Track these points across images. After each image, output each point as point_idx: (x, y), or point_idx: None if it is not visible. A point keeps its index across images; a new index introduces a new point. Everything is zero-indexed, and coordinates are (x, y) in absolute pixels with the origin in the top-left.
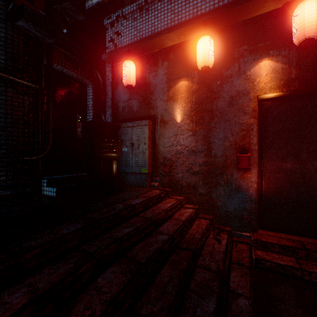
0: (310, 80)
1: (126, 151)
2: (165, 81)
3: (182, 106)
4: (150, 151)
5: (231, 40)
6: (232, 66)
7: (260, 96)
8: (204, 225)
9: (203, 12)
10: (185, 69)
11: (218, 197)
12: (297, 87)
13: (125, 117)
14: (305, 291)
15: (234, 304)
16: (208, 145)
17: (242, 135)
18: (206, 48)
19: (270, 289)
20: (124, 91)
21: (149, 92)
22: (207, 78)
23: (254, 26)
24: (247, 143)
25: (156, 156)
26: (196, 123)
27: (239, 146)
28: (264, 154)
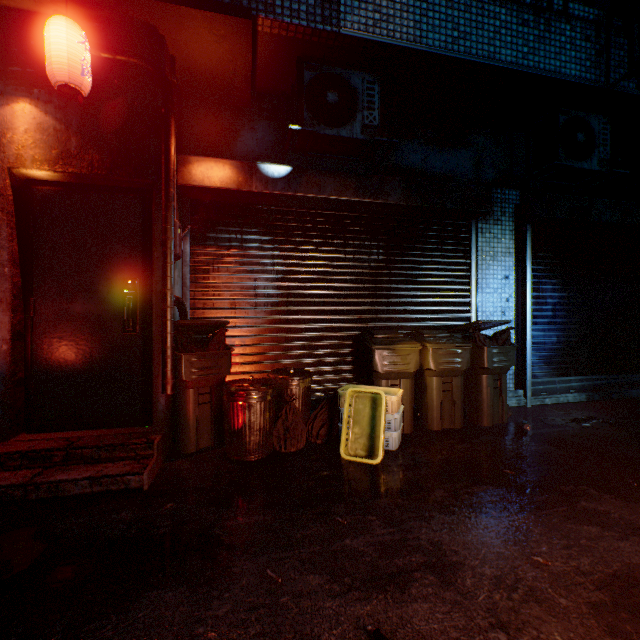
0: (99, 163)
1: None
2: None
3: None
4: None
5: None
6: None
7: (19, 171)
8: None
9: None
10: None
11: None
12: (81, 170)
13: None
14: None
15: None
16: None
17: None
18: None
19: None
20: None
21: None
22: None
23: (3, 26)
24: None
25: None
26: None
27: None
28: (37, 287)
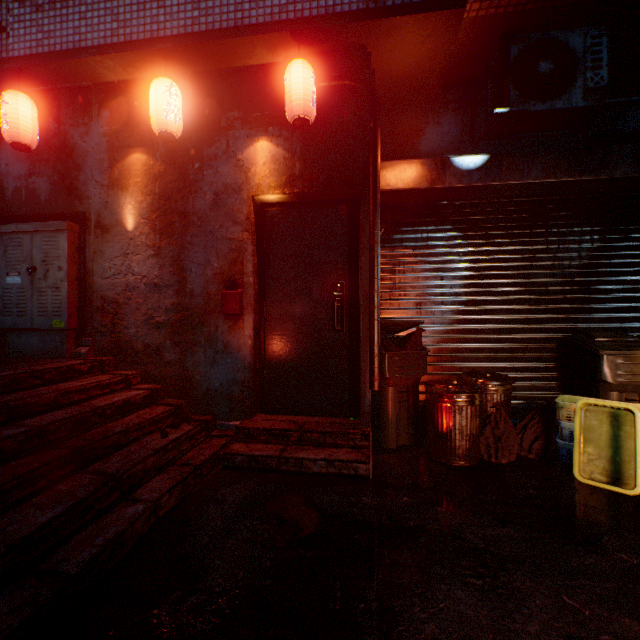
0: (317, 181)
1: (18, 284)
2: (106, 149)
3: (136, 201)
4: (76, 284)
5: (216, 97)
6: (218, 140)
7: (258, 198)
8: (155, 413)
9: (169, 35)
10: (143, 132)
11: (197, 366)
12: (303, 189)
13: (21, 211)
14: (268, 485)
15: (115, 514)
16: (181, 275)
17: (232, 260)
18: (163, 101)
19: (219, 491)
20: (17, 155)
21: (73, 165)
22: (179, 154)
23: (248, 82)
24: (239, 272)
25: (88, 294)
26: (161, 234)
27: (229, 278)
28: (268, 292)
